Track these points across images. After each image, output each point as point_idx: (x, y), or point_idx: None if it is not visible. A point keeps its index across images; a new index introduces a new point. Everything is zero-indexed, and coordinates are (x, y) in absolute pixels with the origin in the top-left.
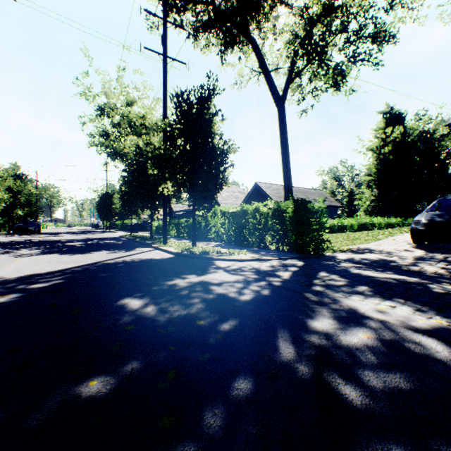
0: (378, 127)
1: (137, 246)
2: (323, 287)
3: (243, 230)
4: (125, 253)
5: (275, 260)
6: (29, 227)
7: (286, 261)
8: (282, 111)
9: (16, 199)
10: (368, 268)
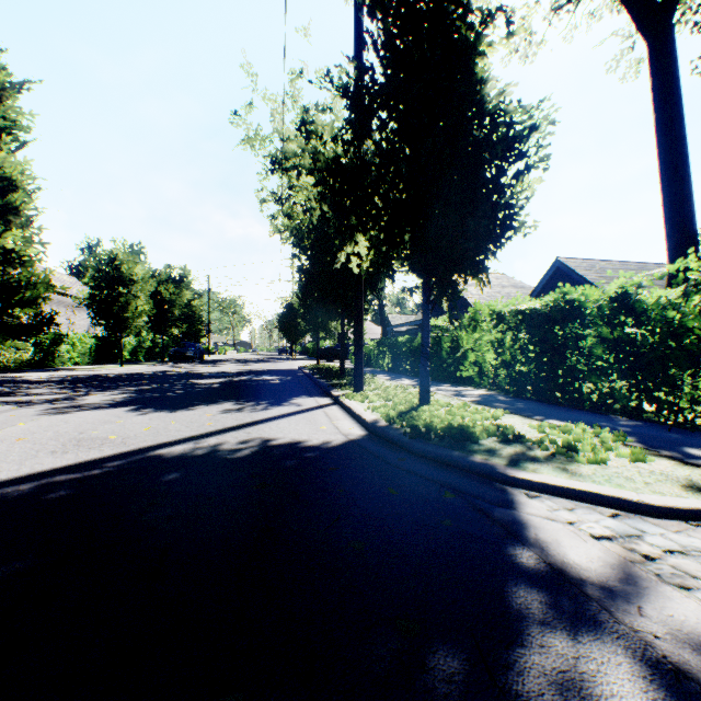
0: None
1: (301, 393)
2: None
3: (564, 359)
4: (255, 413)
5: None
6: (187, 352)
7: None
8: (664, 41)
9: (170, 312)
10: None
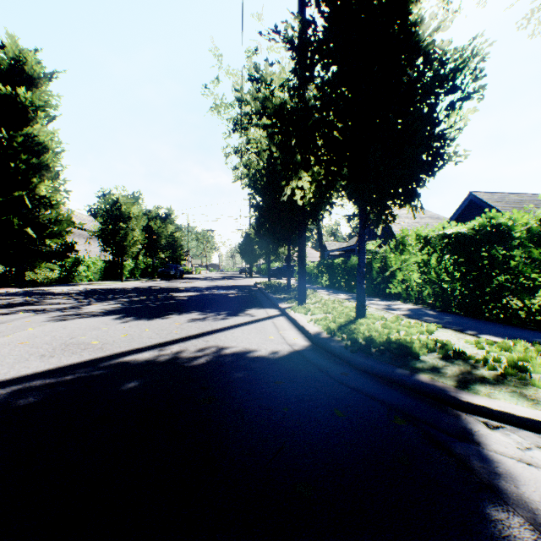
0: None
1: (255, 305)
2: None
3: (490, 278)
4: (215, 322)
5: None
6: (171, 271)
7: None
8: None
9: (158, 241)
10: None
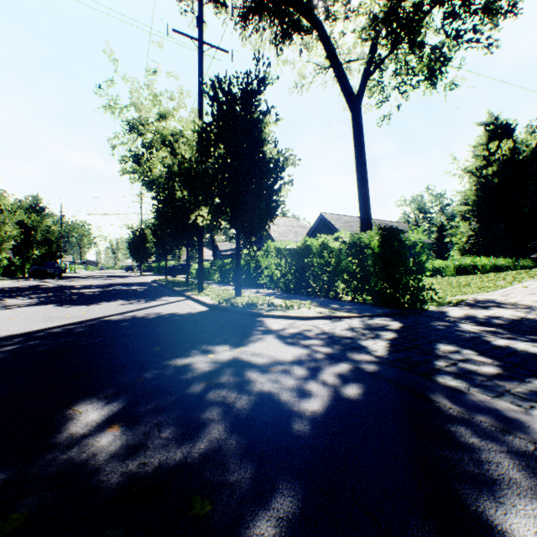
0: (478, 142)
1: (164, 295)
2: (462, 381)
3: (305, 273)
4: (143, 304)
5: (354, 318)
6: (48, 270)
7: (372, 319)
8: (357, 115)
9: (31, 236)
10: (514, 336)
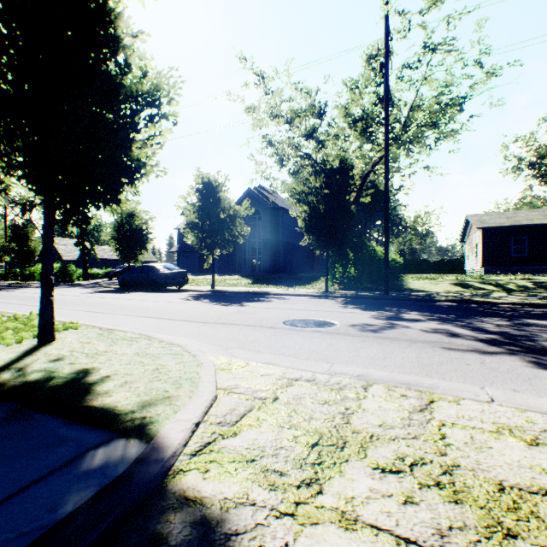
0: None
1: None
2: None
3: None
4: None
5: None
6: None
7: None
8: None
9: None
10: None
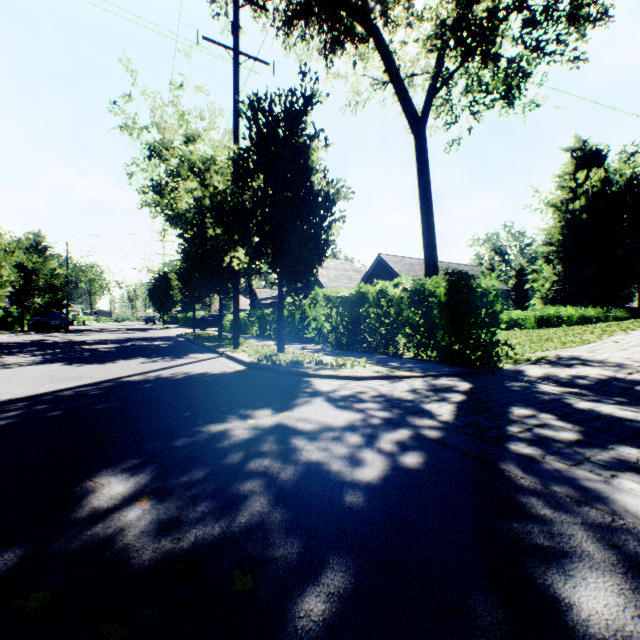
0: (564, 171)
1: (193, 351)
2: (537, 448)
3: (360, 325)
4: (168, 362)
5: (417, 378)
6: (52, 321)
7: (438, 380)
8: (421, 139)
9: (32, 281)
10: (599, 398)
